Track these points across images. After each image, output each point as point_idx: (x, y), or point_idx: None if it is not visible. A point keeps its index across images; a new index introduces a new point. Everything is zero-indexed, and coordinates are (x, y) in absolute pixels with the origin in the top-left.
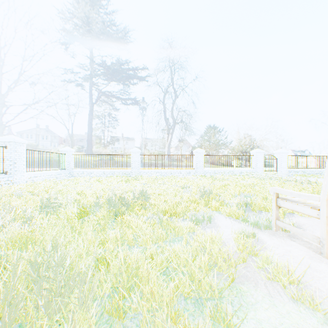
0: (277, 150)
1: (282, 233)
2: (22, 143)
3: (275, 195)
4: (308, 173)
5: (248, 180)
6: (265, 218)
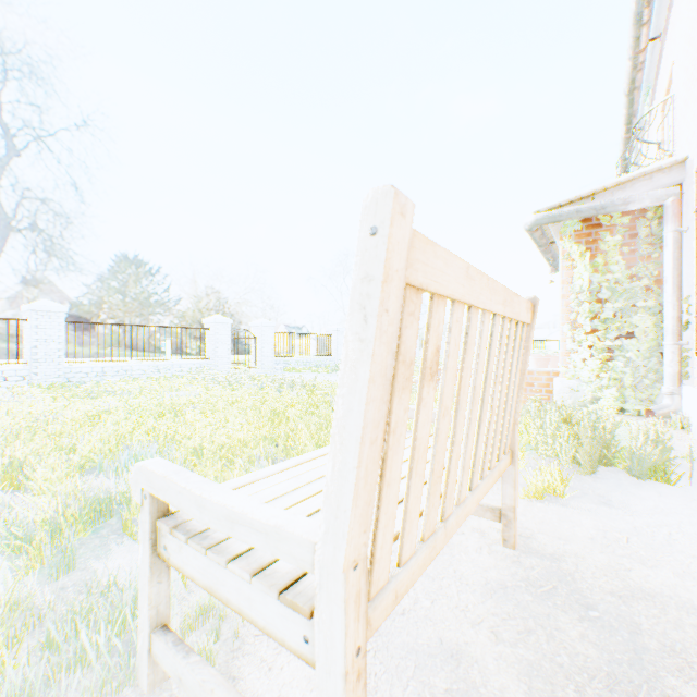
0: (257, 321)
1: (182, 693)
2: None
3: (151, 506)
4: (306, 365)
5: (165, 395)
6: (129, 602)
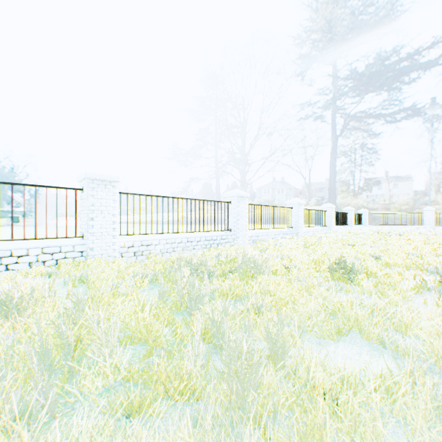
0: None
1: None
2: (352, 210)
3: None
4: None
5: None
6: None
